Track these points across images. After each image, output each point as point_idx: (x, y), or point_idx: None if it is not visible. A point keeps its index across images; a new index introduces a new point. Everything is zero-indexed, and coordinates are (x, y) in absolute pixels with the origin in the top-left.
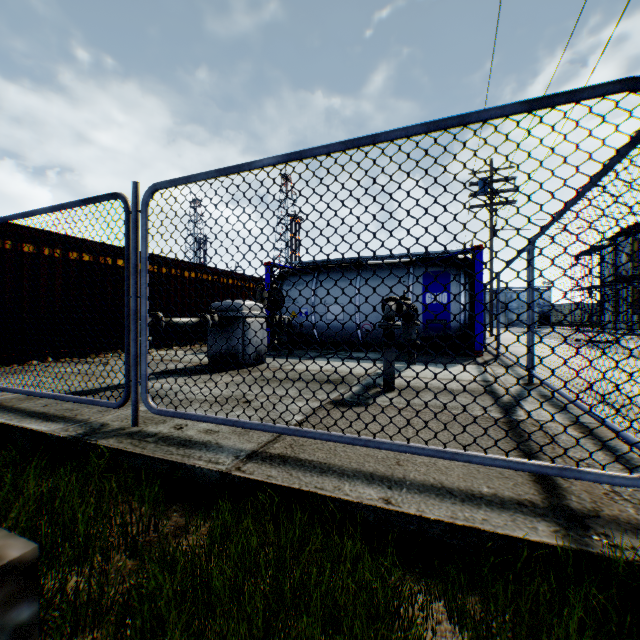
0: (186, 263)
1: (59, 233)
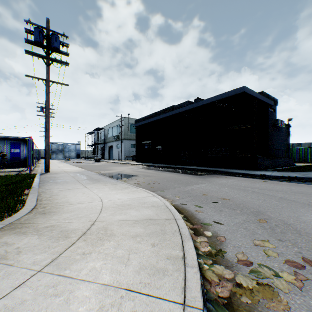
0: None
1: None
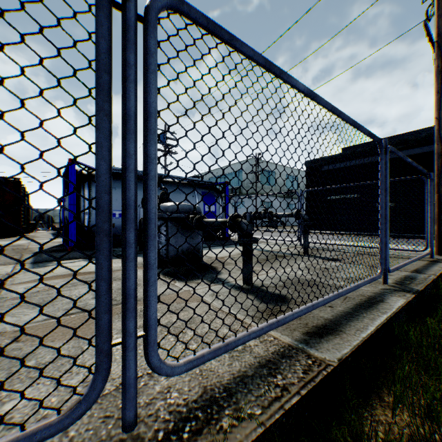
0: None
1: None
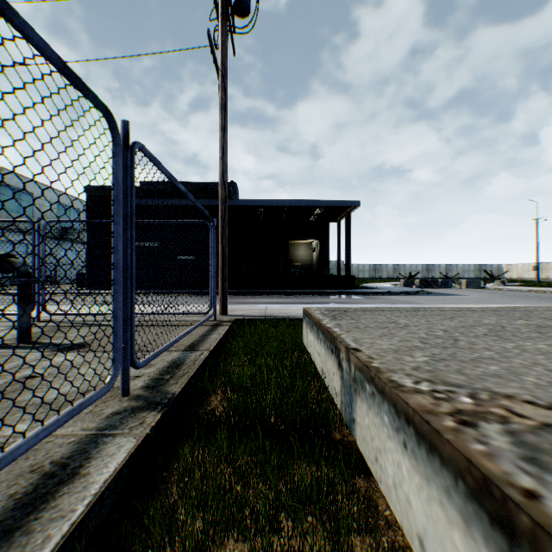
0: None
1: None
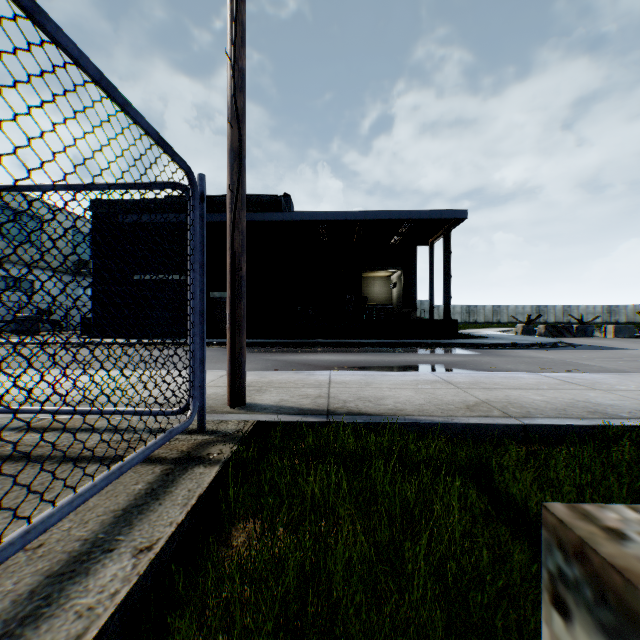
0: None
1: None
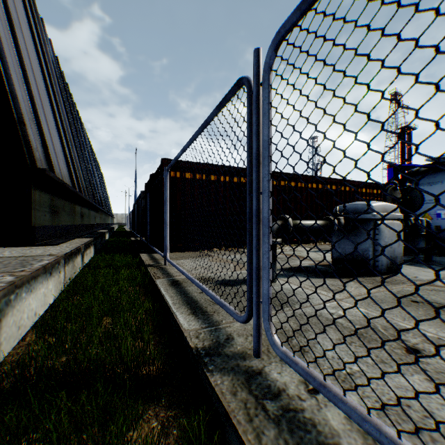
0: (308, 177)
1: (227, 166)
